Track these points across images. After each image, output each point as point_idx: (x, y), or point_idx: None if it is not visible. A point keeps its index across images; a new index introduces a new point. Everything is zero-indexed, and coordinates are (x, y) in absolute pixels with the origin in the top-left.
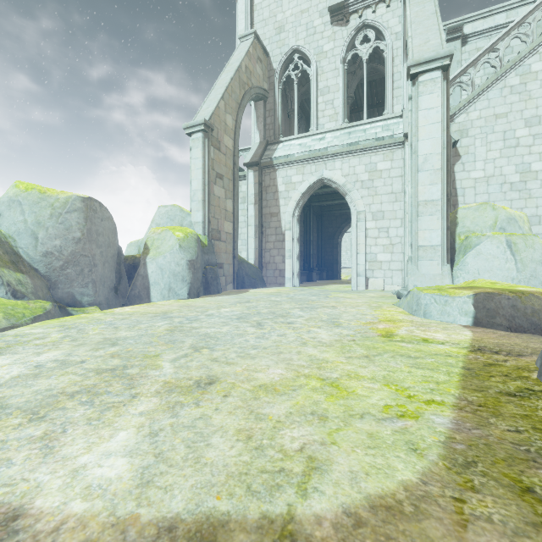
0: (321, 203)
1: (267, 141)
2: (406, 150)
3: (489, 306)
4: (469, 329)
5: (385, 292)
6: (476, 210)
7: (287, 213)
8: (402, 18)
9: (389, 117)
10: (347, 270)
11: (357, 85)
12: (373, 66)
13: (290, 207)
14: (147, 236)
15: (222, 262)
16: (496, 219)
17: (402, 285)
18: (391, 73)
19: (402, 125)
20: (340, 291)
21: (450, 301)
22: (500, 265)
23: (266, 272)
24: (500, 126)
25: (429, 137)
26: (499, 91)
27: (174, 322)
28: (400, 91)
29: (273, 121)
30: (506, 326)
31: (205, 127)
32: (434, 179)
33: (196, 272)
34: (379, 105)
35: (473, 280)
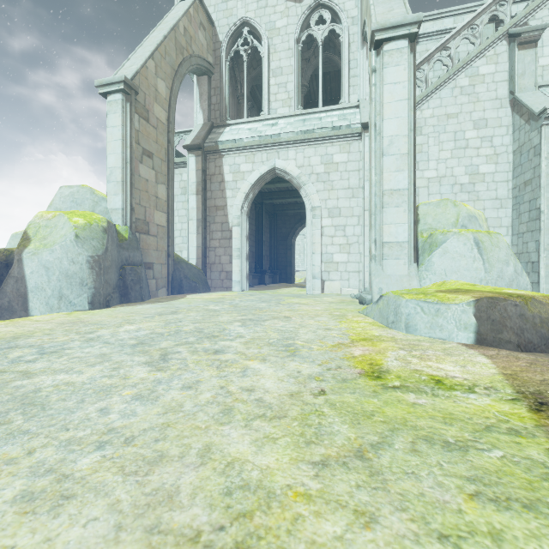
0: (274, 201)
1: (212, 122)
2: (364, 142)
3: (495, 316)
4: (477, 350)
5: (343, 296)
6: (437, 206)
7: (235, 207)
8: (359, 1)
9: (346, 106)
10: (300, 273)
11: (312, 77)
12: (327, 56)
13: (238, 199)
14: (30, 222)
15: (151, 262)
16: (458, 216)
17: (359, 288)
18: (348, 59)
19: (359, 116)
20: (295, 296)
21: (444, 310)
22: (467, 265)
23: (210, 274)
24: (451, 126)
25: (395, 116)
26: (450, 90)
27: (2, 359)
28: (356, 80)
29: (220, 101)
30: (515, 343)
31: (125, 87)
32: (401, 165)
33: (102, 272)
34: (333, 102)
35: (443, 282)
